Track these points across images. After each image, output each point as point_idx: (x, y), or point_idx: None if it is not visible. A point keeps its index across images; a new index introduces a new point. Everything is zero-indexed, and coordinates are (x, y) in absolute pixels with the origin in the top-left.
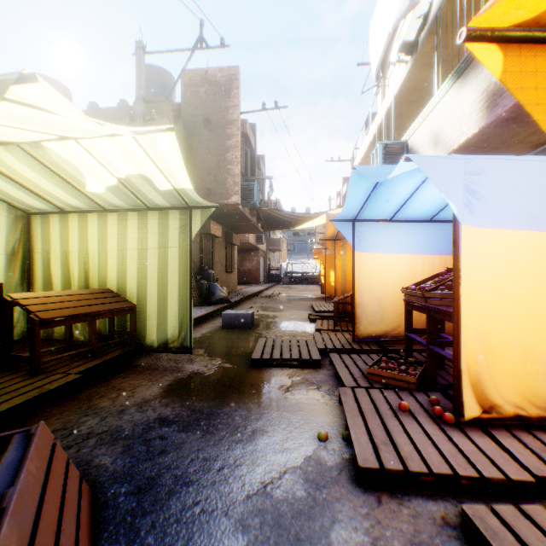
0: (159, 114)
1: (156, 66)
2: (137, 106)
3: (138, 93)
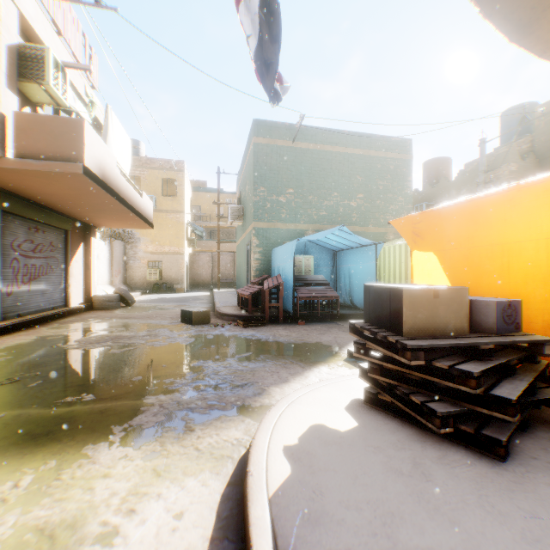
0: (503, 163)
1: (515, 106)
2: (479, 177)
3: (480, 169)
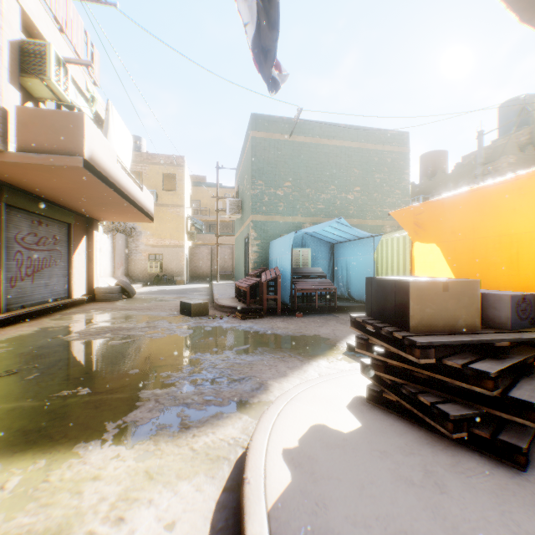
0: (501, 156)
1: (513, 98)
2: (477, 169)
3: (478, 161)
